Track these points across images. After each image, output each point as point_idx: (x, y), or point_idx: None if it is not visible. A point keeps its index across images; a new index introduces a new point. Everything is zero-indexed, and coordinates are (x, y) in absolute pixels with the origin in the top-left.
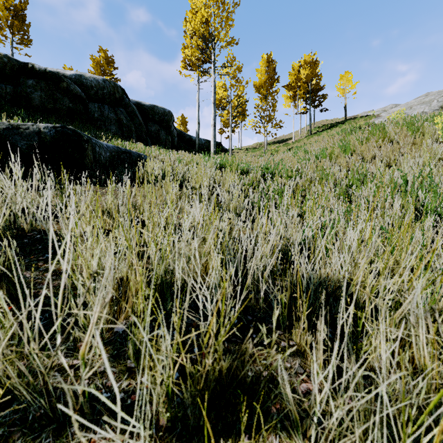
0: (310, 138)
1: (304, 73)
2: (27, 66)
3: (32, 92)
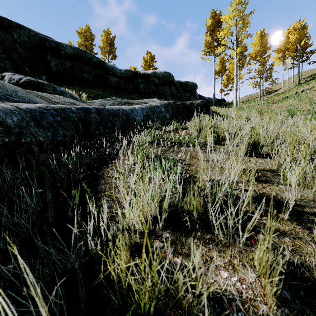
0: (299, 87)
1: (293, 38)
2: (137, 73)
3: (140, 85)
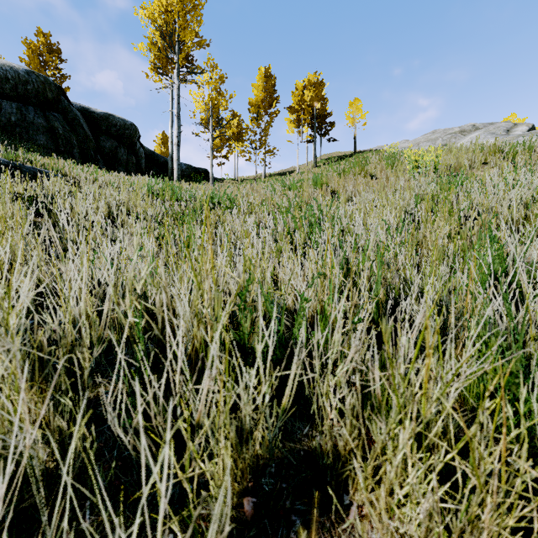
0: None
1: (308, 95)
2: None
3: None
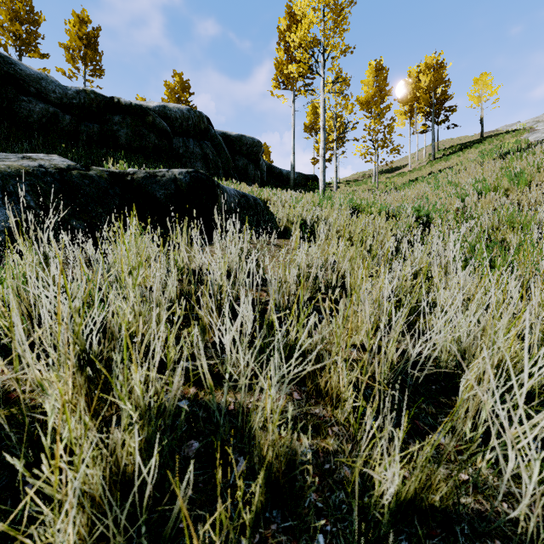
0: (434, 164)
1: (425, 81)
2: (113, 100)
3: (118, 130)
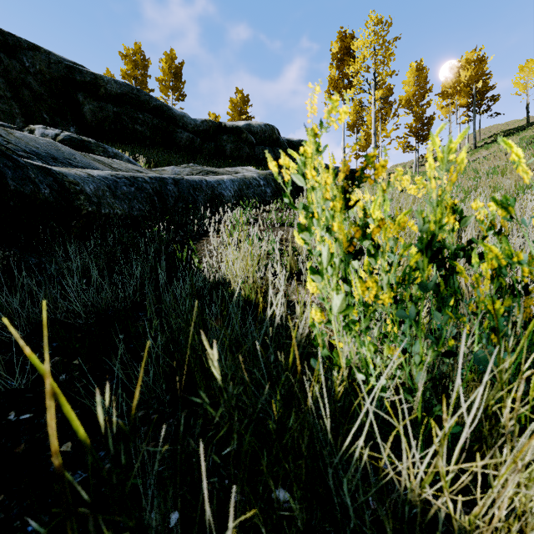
0: (474, 153)
1: (465, 75)
2: (221, 125)
3: (226, 145)
